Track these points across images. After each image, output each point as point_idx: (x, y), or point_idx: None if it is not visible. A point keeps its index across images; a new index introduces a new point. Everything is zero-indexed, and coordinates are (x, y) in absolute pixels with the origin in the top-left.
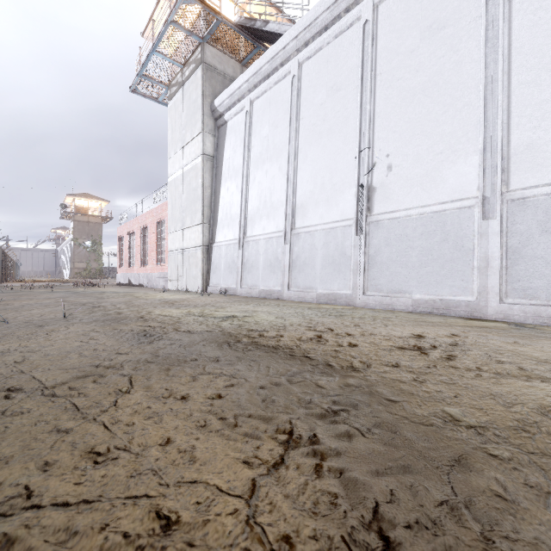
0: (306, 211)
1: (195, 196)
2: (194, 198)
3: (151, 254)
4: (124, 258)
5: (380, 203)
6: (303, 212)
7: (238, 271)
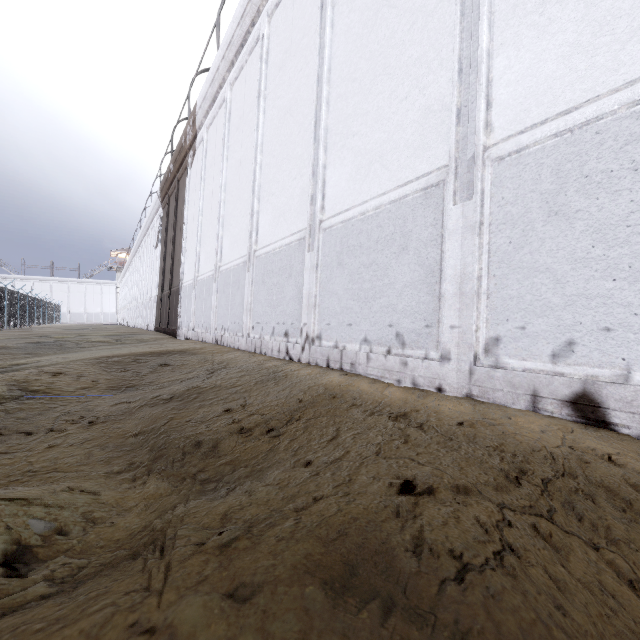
0: None
1: None
2: None
3: None
4: None
5: None
6: None
7: None
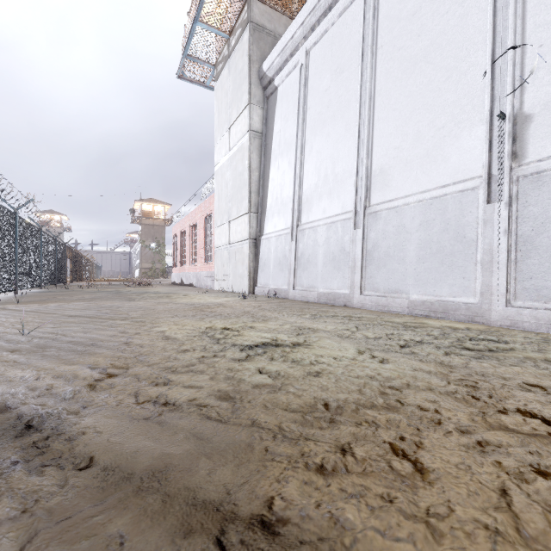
0: (388, 178)
1: (241, 182)
2: (240, 184)
3: (199, 252)
4: (177, 257)
5: (544, 140)
6: (383, 180)
7: (291, 268)
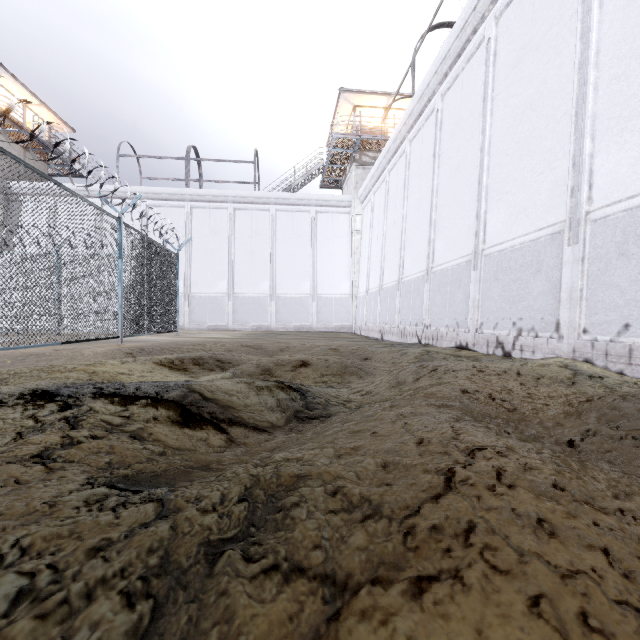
0: None
1: None
2: None
3: None
4: None
5: None
6: None
7: None
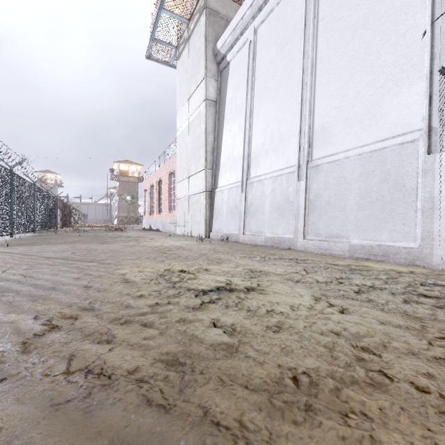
0: (329, 135)
1: (199, 143)
2: (197, 145)
3: (164, 203)
4: (147, 207)
5: None
6: (325, 137)
7: (241, 216)
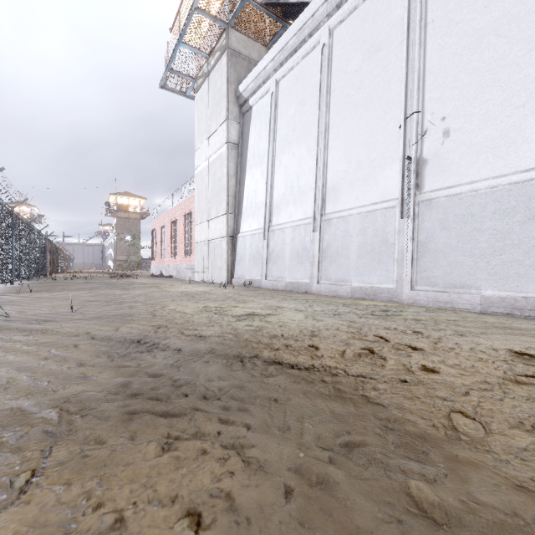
0: (338, 194)
1: (220, 186)
2: (219, 188)
3: (179, 246)
4: (156, 251)
5: (434, 178)
6: (335, 195)
7: (263, 262)
